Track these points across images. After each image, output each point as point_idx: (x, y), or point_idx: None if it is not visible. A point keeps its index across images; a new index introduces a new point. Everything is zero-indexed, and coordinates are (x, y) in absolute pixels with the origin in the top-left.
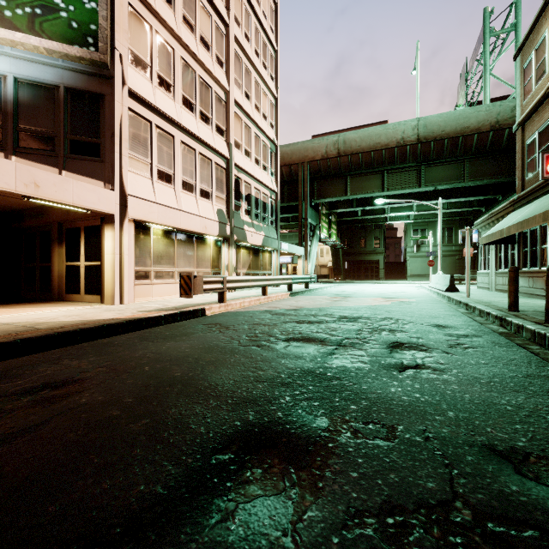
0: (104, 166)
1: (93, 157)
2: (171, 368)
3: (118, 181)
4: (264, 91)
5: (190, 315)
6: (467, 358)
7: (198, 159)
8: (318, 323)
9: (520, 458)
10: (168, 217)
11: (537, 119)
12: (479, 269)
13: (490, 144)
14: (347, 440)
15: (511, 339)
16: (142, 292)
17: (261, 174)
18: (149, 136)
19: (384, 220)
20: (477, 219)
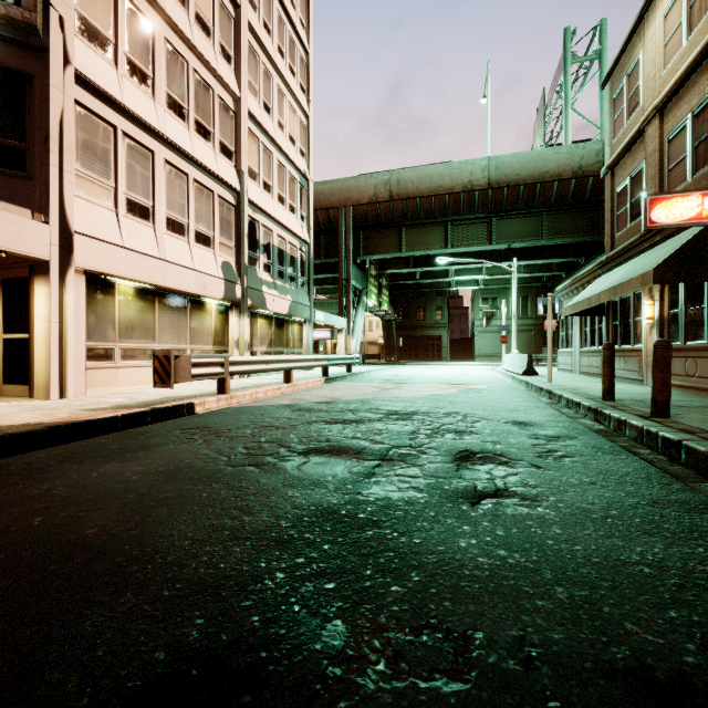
0: (32, 186)
1: (12, 170)
2: (86, 517)
3: (57, 210)
4: (292, 105)
5: (169, 413)
6: (565, 474)
7: (193, 189)
8: (357, 423)
9: (702, 702)
10: (143, 269)
11: (629, 162)
12: (560, 347)
13: (572, 194)
14: (378, 685)
15: (613, 439)
16: (101, 380)
17: (287, 217)
18: (112, 148)
19: (448, 285)
20: (556, 286)
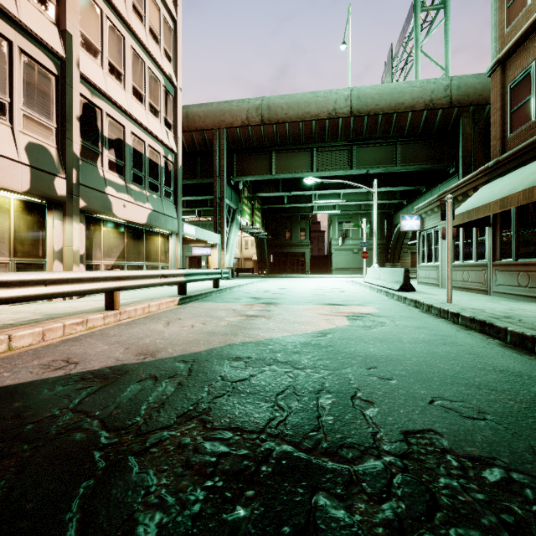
0: None
1: None
2: None
3: None
4: None
5: None
6: None
7: None
8: None
9: None
10: None
11: (535, 44)
12: (420, 262)
13: (423, 125)
14: None
15: None
16: None
17: (145, 116)
18: None
19: (310, 210)
20: (397, 213)
